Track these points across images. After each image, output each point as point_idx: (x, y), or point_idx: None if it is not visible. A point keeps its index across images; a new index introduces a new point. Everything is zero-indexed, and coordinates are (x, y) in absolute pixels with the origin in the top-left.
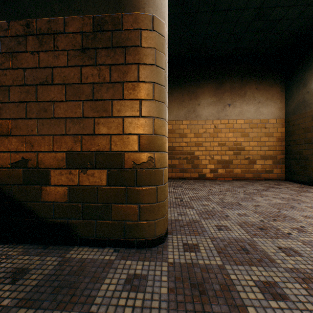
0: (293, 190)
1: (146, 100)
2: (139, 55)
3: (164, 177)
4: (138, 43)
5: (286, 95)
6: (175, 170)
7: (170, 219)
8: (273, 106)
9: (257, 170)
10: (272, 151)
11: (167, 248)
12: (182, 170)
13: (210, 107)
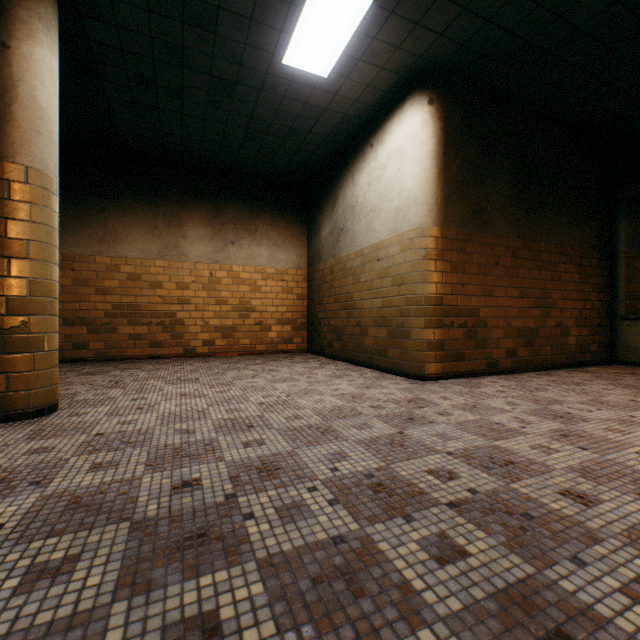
0: (293, 361)
1: (19, 259)
2: (8, 208)
3: (47, 344)
4: (6, 195)
5: (308, 238)
6: (142, 344)
7: (76, 400)
8: (293, 251)
9: (273, 340)
10: (292, 313)
11: (49, 418)
12: (154, 344)
13: (204, 244)
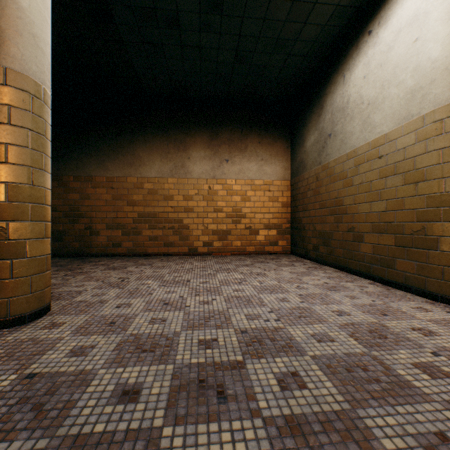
0: (279, 264)
1: None
2: None
3: (27, 250)
4: None
5: (292, 152)
6: (158, 244)
7: (73, 301)
8: (278, 165)
9: (261, 242)
10: (277, 219)
11: (25, 328)
12: (167, 244)
13: (204, 163)
